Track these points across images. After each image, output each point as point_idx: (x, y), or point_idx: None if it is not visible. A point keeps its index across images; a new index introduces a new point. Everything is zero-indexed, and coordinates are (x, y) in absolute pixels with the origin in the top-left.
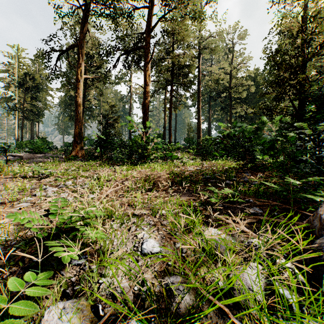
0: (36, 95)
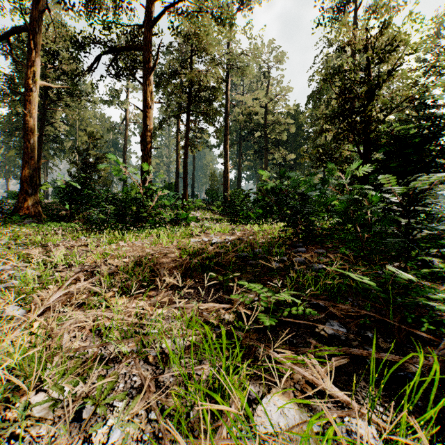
0: None
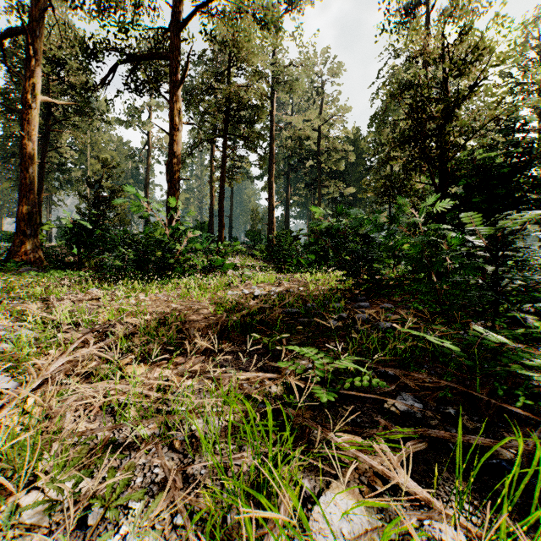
0: None
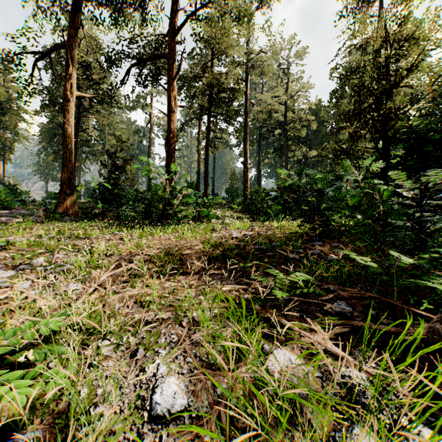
0: (1, 120)
